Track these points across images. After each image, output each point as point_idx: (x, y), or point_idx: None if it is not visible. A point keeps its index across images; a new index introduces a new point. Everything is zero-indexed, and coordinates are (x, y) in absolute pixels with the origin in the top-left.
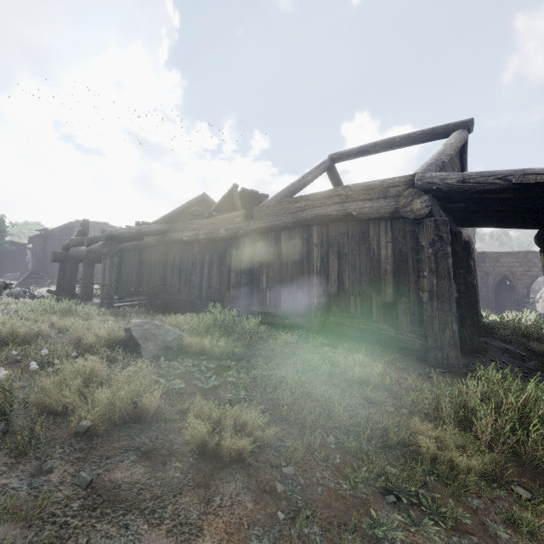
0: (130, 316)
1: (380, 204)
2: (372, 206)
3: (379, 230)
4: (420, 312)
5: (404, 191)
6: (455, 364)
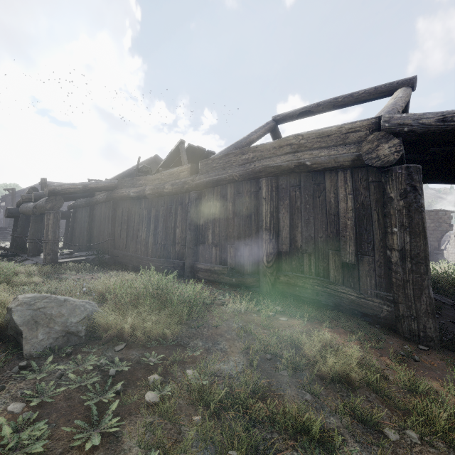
0: (70, 274)
1: (338, 151)
2: (329, 155)
3: (337, 181)
4: (387, 274)
5: (367, 136)
6: (433, 336)
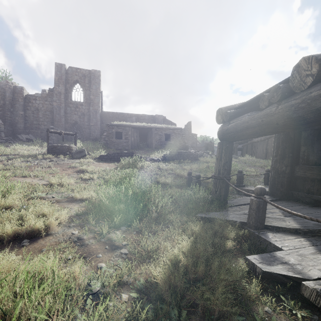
0: None
1: None
2: None
3: None
4: None
5: None
6: None
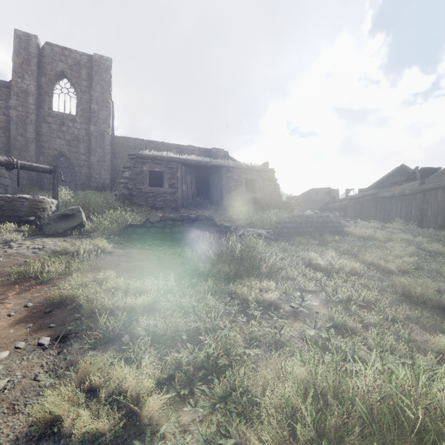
0: None
1: None
2: None
3: None
4: None
5: None
6: None
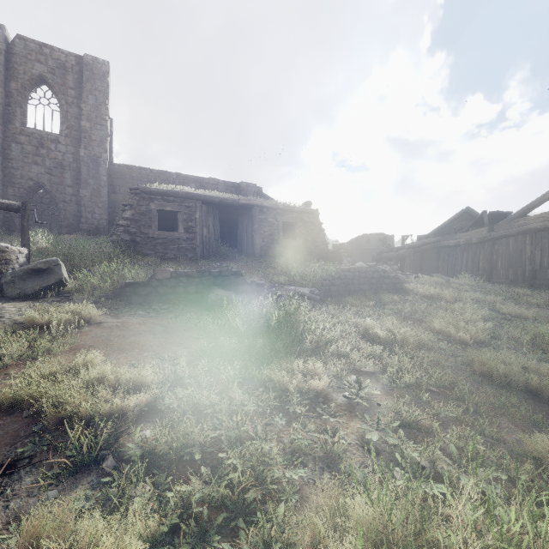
0: None
1: None
2: None
3: None
4: None
5: None
6: None
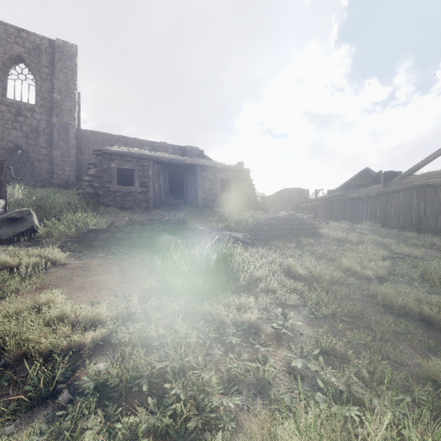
0: None
1: None
2: (438, 181)
3: None
4: None
5: None
6: None
